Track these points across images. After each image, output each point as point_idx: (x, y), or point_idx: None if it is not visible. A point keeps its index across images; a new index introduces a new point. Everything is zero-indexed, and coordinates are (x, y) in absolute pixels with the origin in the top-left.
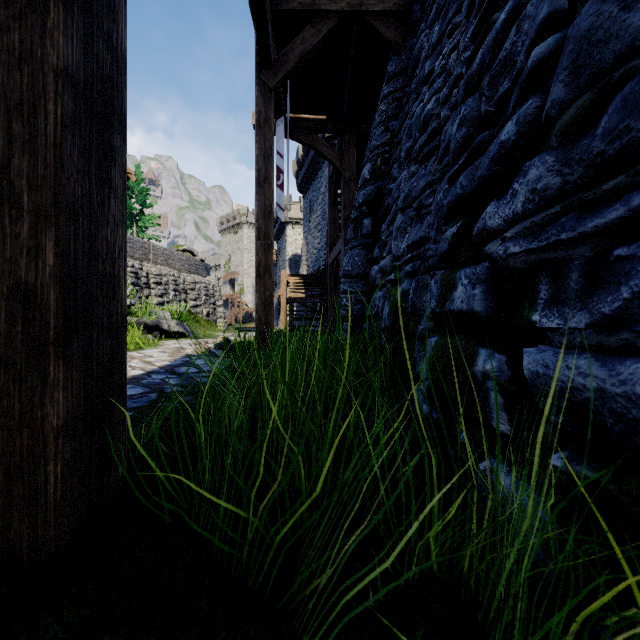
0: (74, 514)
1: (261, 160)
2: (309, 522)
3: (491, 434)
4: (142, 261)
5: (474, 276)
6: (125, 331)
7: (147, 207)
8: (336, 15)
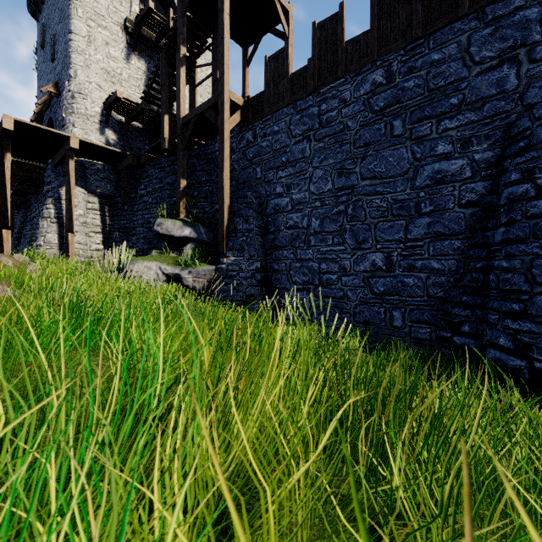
0: None
1: None
2: None
3: None
4: None
5: None
6: None
7: None
8: None
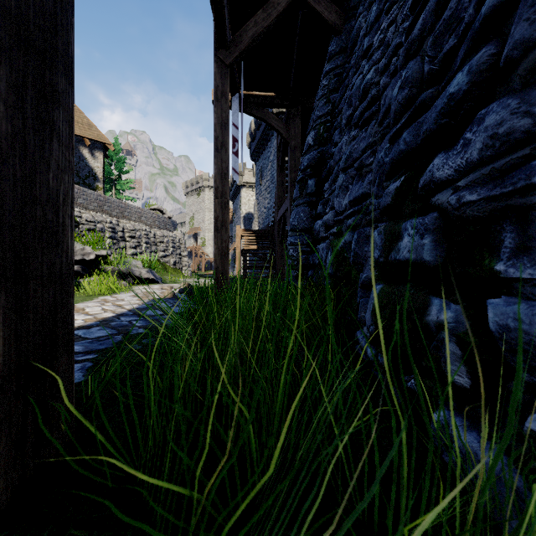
0: (1, 486)
1: (218, 128)
2: (263, 507)
3: (444, 383)
4: (119, 218)
5: (422, 226)
6: (72, 281)
7: (124, 173)
8: (284, 1)
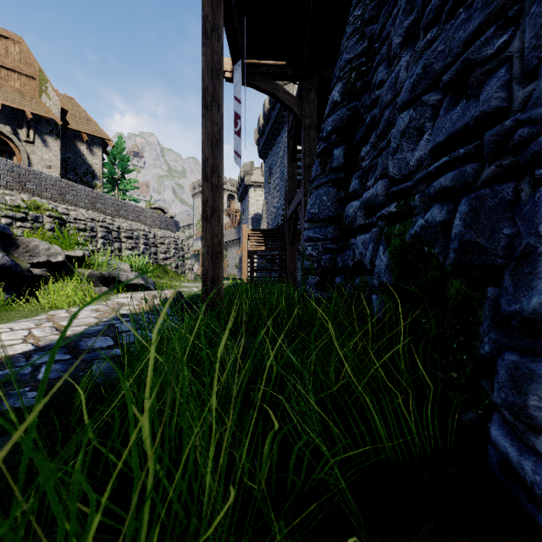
0: None
1: (208, 76)
2: None
3: None
4: (114, 217)
5: None
6: None
7: (127, 172)
8: None
